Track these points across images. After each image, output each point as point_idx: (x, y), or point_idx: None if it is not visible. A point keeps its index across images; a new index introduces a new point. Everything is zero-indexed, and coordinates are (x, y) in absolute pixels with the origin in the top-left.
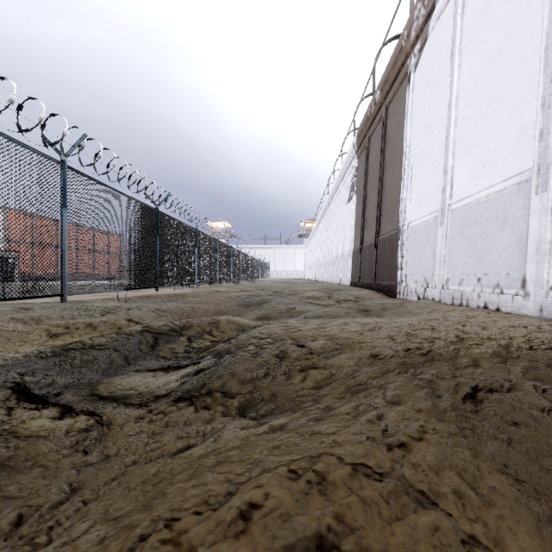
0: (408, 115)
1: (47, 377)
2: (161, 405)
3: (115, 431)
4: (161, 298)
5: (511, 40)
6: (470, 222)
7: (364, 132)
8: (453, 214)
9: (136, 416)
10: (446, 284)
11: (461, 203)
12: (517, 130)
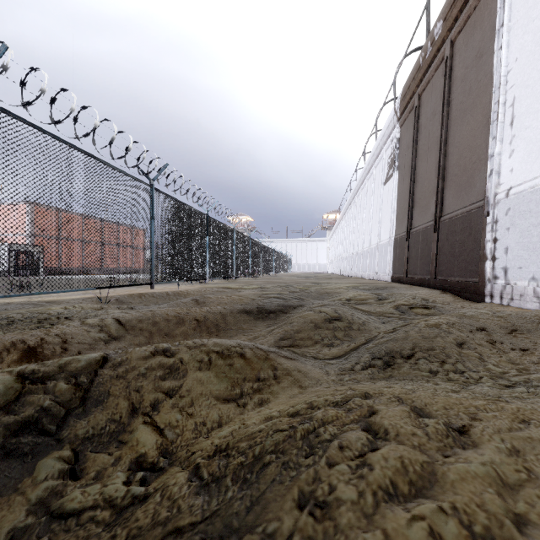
0: (503, 28)
1: None
2: None
3: None
4: (157, 298)
5: None
6: None
7: (412, 89)
8: None
9: None
10: None
11: None
12: None
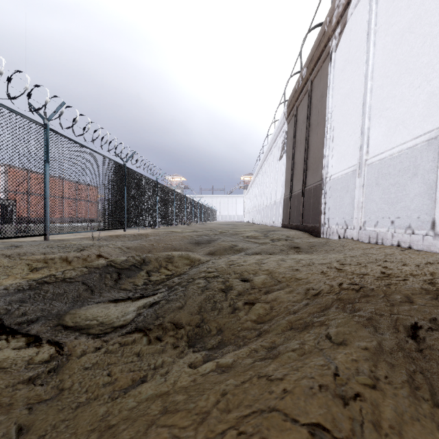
0: (330, 87)
1: (20, 307)
2: (118, 336)
3: (72, 362)
4: (128, 237)
5: (420, 19)
6: (384, 174)
7: (293, 102)
8: (369, 167)
9: (94, 346)
10: (363, 226)
11: (376, 158)
12: (427, 95)
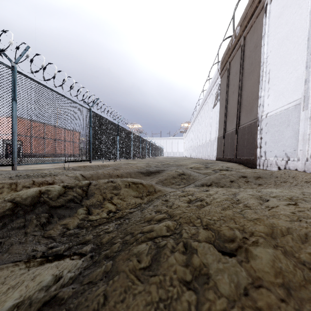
0: (265, 35)
1: None
2: None
3: None
4: (93, 168)
5: None
6: None
7: (226, 59)
8: None
9: None
10: (310, 157)
11: None
12: None
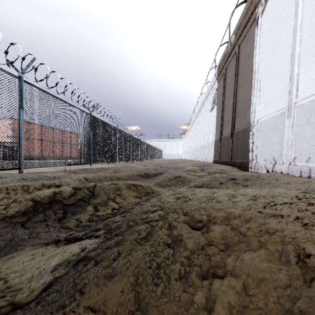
0: (257, 46)
1: None
2: None
3: None
4: (93, 170)
5: None
6: None
7: (222, 65)
8: (299, 109)
9: None
10: (293, 161)
11: (307, 100)
12: None
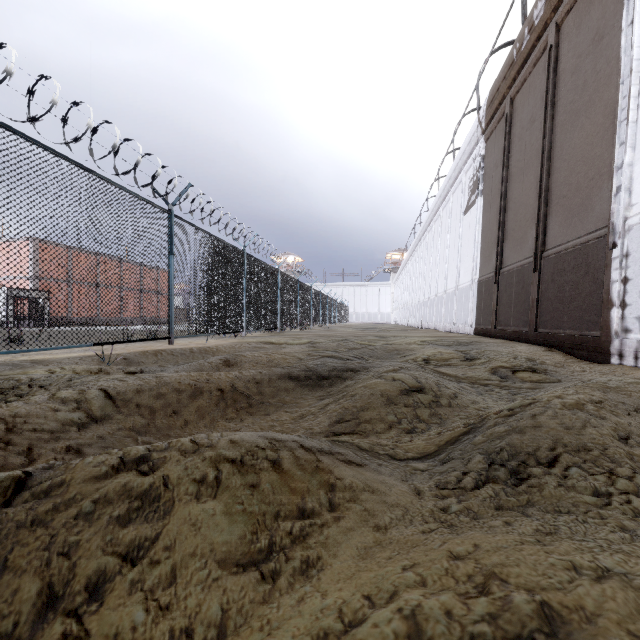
0: None
1: None
2: None
3: None
4: (177, 356)
5: None
6: None
7: (502, 92)
8: None
9: None
10: None
11: None
12: None
